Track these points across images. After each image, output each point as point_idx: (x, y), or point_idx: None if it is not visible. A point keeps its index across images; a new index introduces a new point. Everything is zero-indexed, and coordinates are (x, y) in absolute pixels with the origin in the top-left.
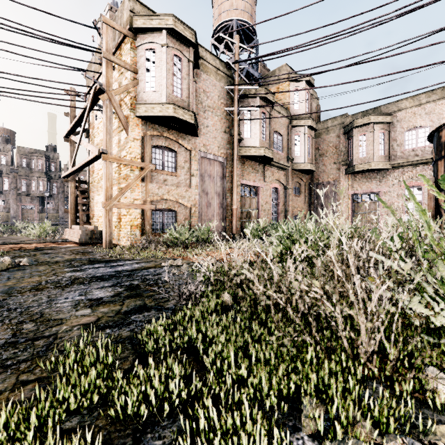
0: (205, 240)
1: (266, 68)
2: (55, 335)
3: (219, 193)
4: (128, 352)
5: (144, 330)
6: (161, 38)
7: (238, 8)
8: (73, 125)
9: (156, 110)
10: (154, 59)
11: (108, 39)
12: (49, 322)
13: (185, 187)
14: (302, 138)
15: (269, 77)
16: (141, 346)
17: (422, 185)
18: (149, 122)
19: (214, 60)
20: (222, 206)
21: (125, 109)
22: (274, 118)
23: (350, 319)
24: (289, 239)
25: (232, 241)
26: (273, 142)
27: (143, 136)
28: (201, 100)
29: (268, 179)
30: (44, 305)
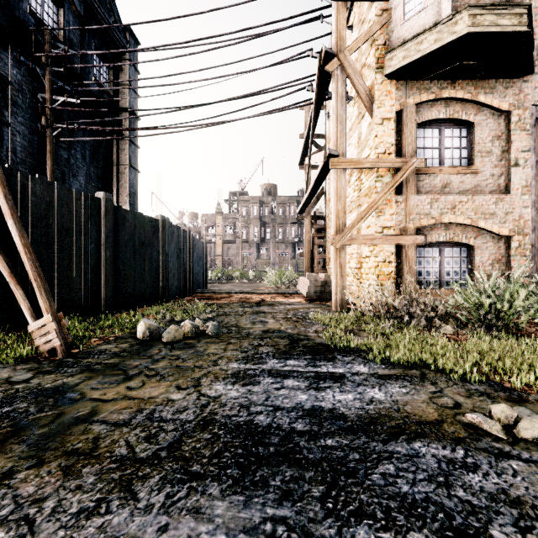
0: None
1: None
2: None
3: None
4: None
5: None
6: None
7: None
8: (304, 142)
9: (427, 44)
10: None
11: None
12: None
13: (493, 193)
14: None
15: None
16: None
17: None
18: (410, 81)
19: None
20: None
21: (367, 76)
22: None
23: None
24: None
25: None
26: None
27: (399, 111)
28: None
29: None
30: None
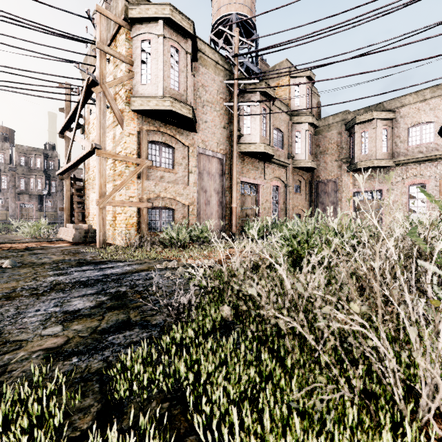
0: (203, 239)
1: (266, 64)
2: (4, 367)
3: (218, 191)
4: (93, 398)
5: (118, 364)
6: (158, 28)
7: (238, 2)
8: (67, 120)
9: (152, 104)
10: (150, 50)
11: (101, 29)
12: (5, 345)
13: (183, 184)
14: (303, 134)
15: (269, 71)
16: (112, 387)
17: (426, 183)
18: (145, 117)
19: (213, 53)
20: (222, 204)
21: (120, 103)
22: (275, 114)
23: (413, 366)
24: (296, 239)
25: (232, 240)
26: (273, 139)
27: (139, 131)
28: (199, 94)
29: (268, 176)
30: (7, 320)
